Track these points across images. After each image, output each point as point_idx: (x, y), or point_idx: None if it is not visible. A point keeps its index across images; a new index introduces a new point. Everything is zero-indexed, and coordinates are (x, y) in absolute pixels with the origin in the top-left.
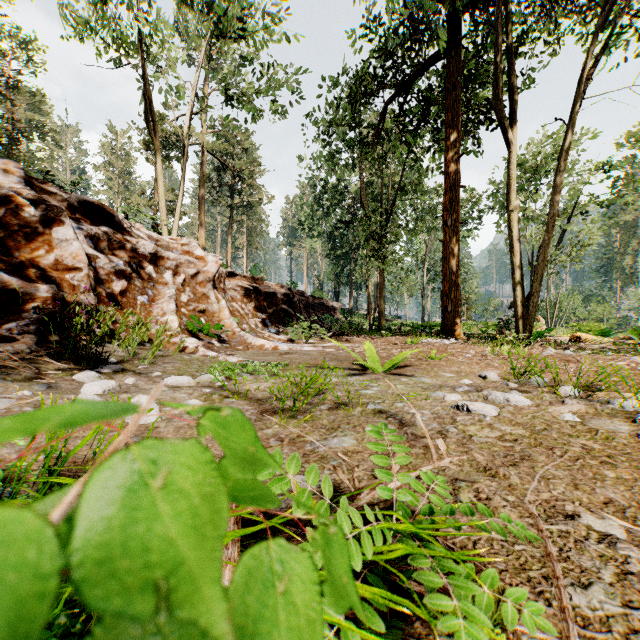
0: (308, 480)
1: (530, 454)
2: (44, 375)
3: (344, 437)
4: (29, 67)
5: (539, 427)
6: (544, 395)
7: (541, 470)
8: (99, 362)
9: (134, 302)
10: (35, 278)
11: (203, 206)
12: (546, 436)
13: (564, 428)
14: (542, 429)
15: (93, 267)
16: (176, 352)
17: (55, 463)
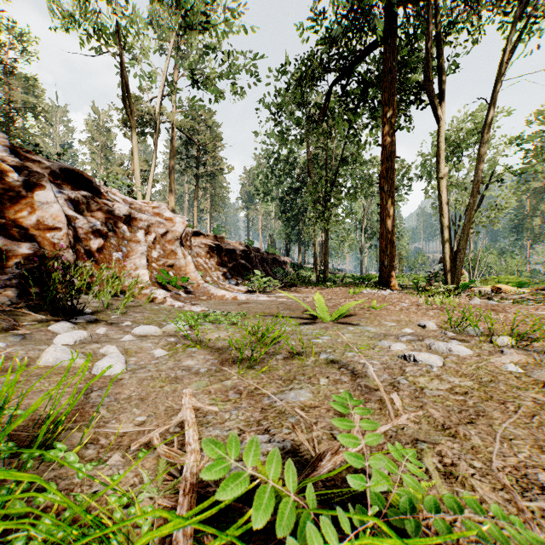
0: (271, 472)
1: (484, 409)
2: (21, 326)
3: (300, 390)
4: (24, 56)
5: (485, 379)
6: (483, 345)
7: (500, 428)
8: (74, 313)
9: (110, 258)
10: (19, 237)
11: (173, 175)
12: (494, 388)
13: (510, 380)
14: (489, 381)
15: (73, 227)
16: (146, 303)
17: (6, 428)
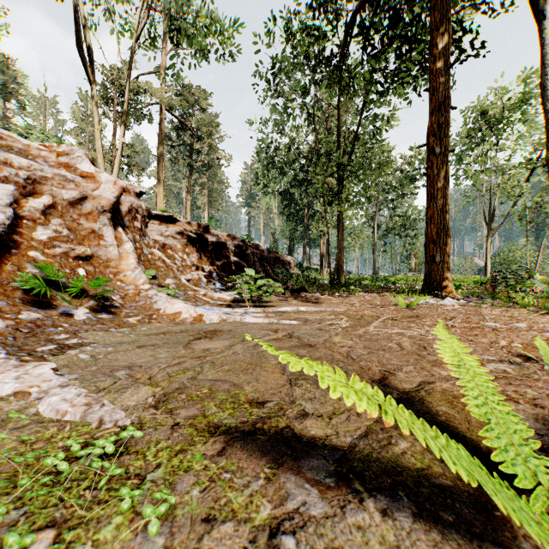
0: None
1: None
2: None
3: None
4: None
5: None
6: None
7: None
8: None
9: None
10: None
11: (161, 163)
12: None
13: None
14: None
15: None
16: None
17: None
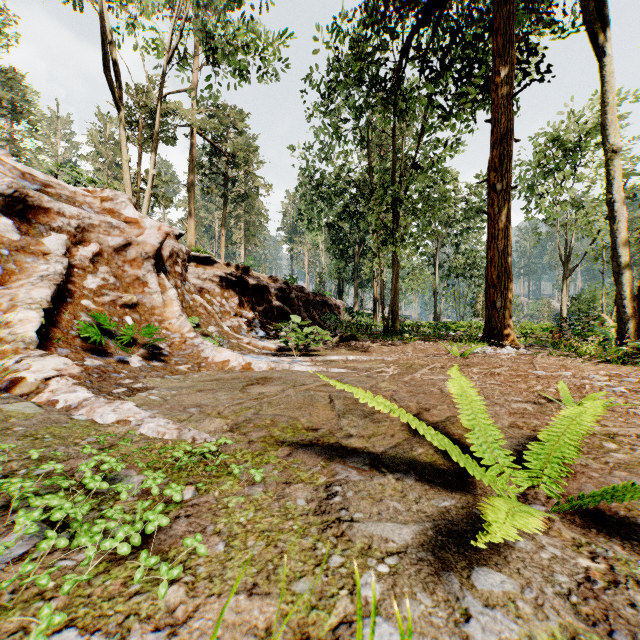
0: None
1: None
2: None
3: None
4: None
5: None
6: None
7: None
8: None
9: None
10: None
11: (192, 194)
12: None
13: None
14: None
15: None
16: None
17: None
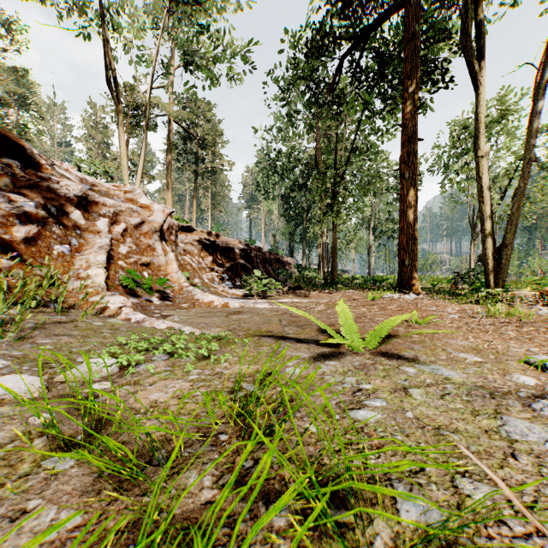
0: None
1: None
2: None
3: None
4: (13, 45)
5: None
6: None
7: None
8: None
9: (48, 252)
10: None
11: (170, 171)
12: None
13: None
14: None
15: None
16: (83, 316)
17: None
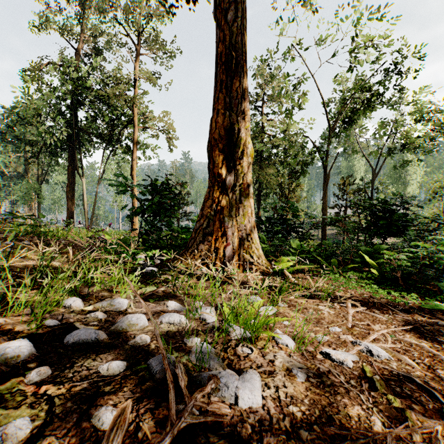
0: None
1: None
2: None
3: None
4: None
5: None
6: None
7: None
8: None
9: None
10: None
11: None
12: None
13: None
14: None
15: None
16: None
17: None
